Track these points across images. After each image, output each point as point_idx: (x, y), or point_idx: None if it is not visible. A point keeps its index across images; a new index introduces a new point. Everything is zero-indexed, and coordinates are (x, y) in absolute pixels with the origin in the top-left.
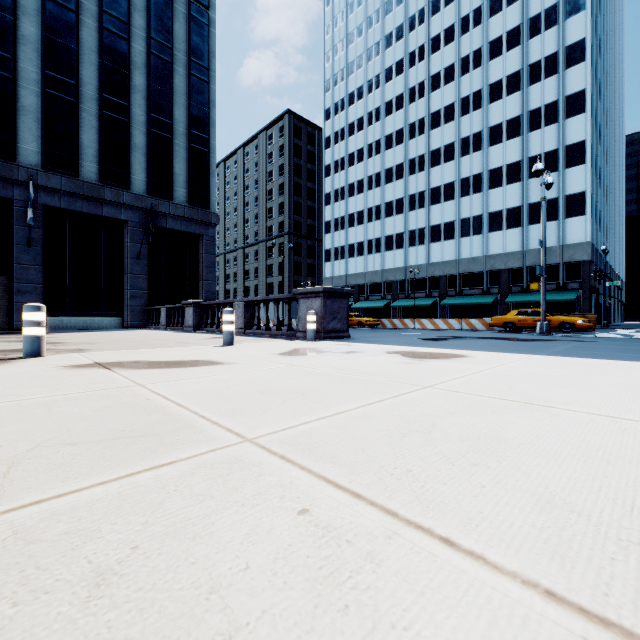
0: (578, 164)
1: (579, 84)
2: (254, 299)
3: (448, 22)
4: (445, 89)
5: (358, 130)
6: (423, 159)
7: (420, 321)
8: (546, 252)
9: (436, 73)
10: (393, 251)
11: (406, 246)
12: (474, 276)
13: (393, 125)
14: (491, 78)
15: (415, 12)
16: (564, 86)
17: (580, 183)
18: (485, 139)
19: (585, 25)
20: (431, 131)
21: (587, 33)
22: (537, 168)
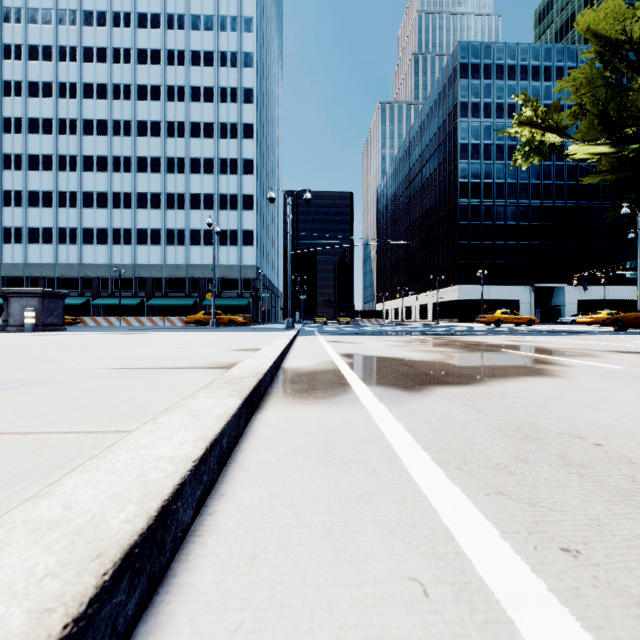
0: (250, 210)
1: (250, 154)
2: None
3: (155, 44)
4: (152, 105)
5: (45, 95)
6: (130, 161)
7: (127, 319)
8: (231, 268)
9: (143, 85)
10: (94, 246)
11: (110, 243)
12: (179, 281)
13: (94, 112)
14: (192, 117)
15: (121, 10)
16: (242, 151)
17: (251, 223)
18: (188, 166)
19: (254, 115)
20: (138, 137)
21: (255, 121)
22: (209, 222)
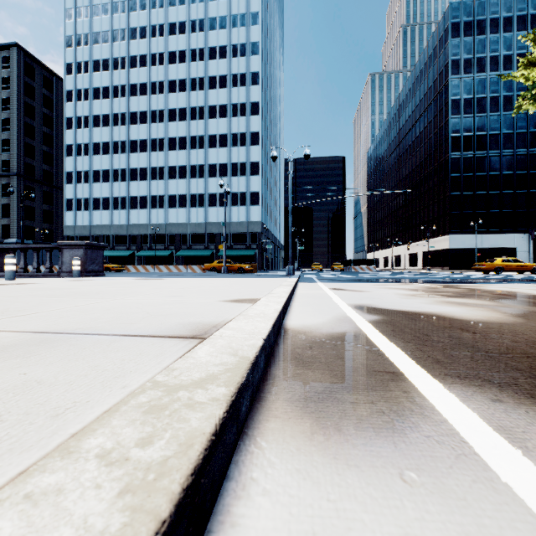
0: (256, 175)
1: (256, 128)
2: (10, 247)
3: (182, 47)
4: (179, 95)
5: (104, 97)
6: (163, 142)
7: (159, 267)
8: (241, 225)
9: (173, 80)
10: (138, 210)
11: (149, 207)
12: (199, 236)
13: (138, 106)
14: (210, 102)
15: (156, 24)
16: (250, 125)
17: (257, 186)
18: (206, 142)
19: (259, 94)
20: (169, 122)
21: (260, 100)
22: (221, 183)
